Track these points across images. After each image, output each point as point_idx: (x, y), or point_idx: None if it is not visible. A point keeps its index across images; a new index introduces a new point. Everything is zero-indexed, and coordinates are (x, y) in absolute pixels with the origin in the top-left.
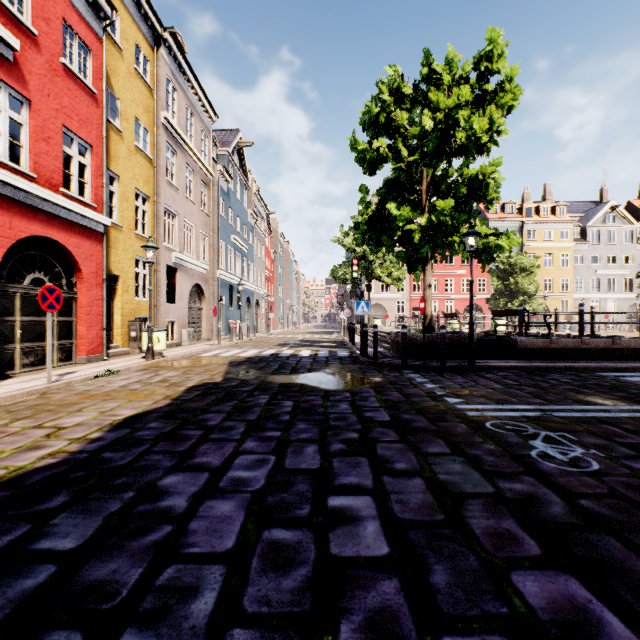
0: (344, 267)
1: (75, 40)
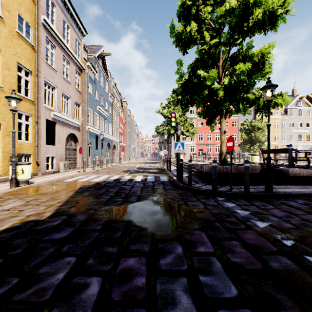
0: (162, 126)
1: None
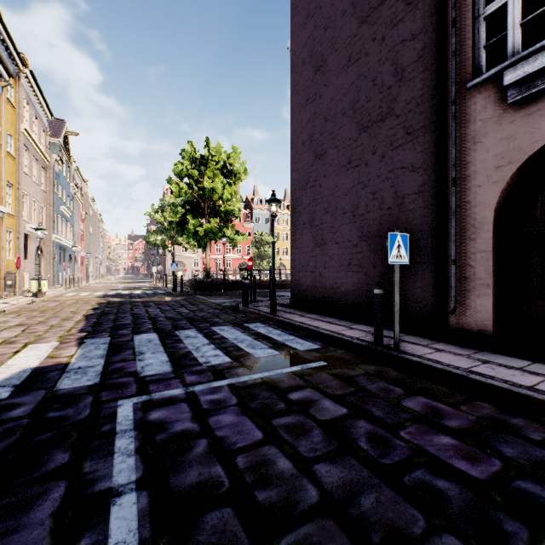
0: (155, 235)
1: None
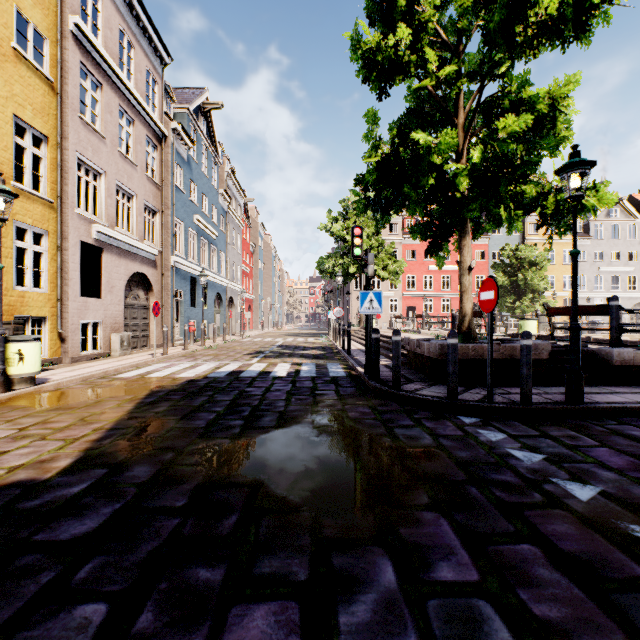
0: (332, 258)
1: None
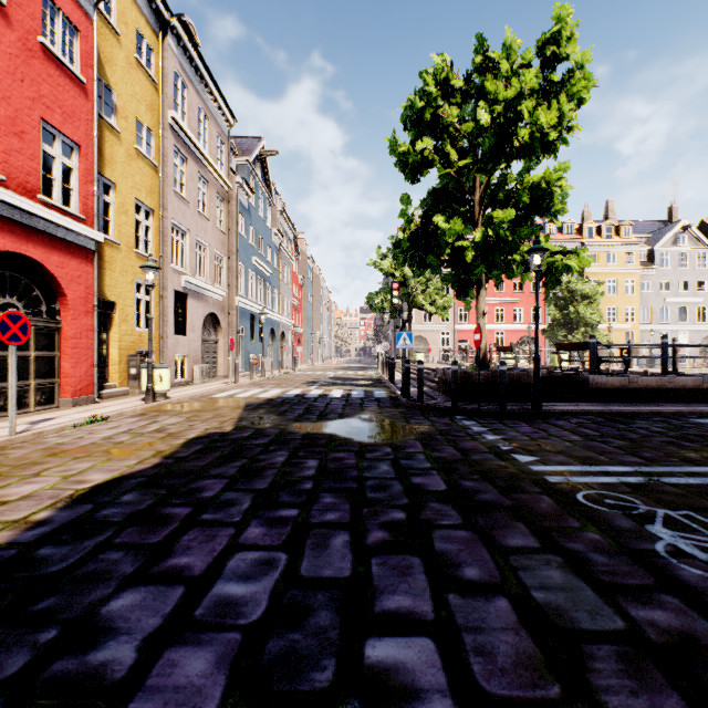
0: (381, 294)
1: (58, 17)
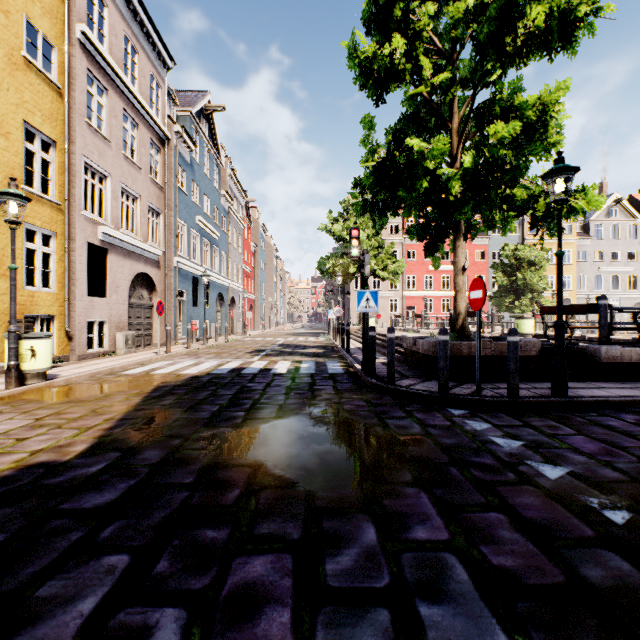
0: (333, 259)
1: None
